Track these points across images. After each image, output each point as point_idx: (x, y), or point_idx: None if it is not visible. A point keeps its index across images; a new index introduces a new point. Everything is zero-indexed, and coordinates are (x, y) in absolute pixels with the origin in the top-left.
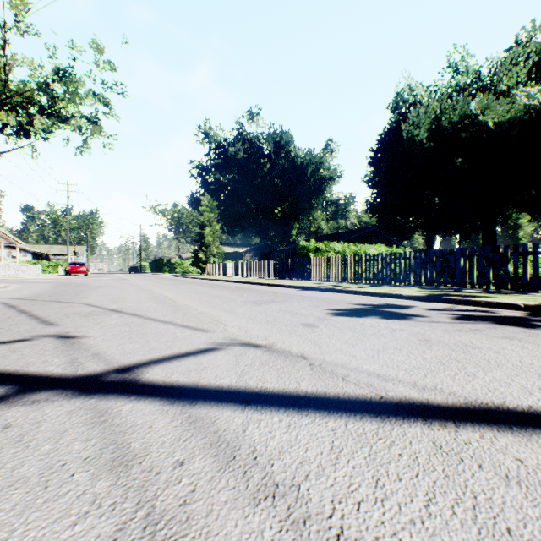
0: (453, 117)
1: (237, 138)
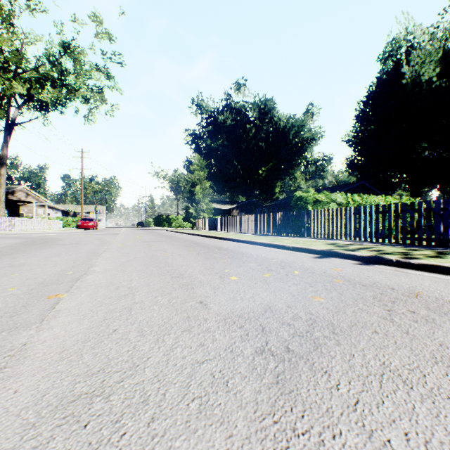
0: None
1: (226, 107)
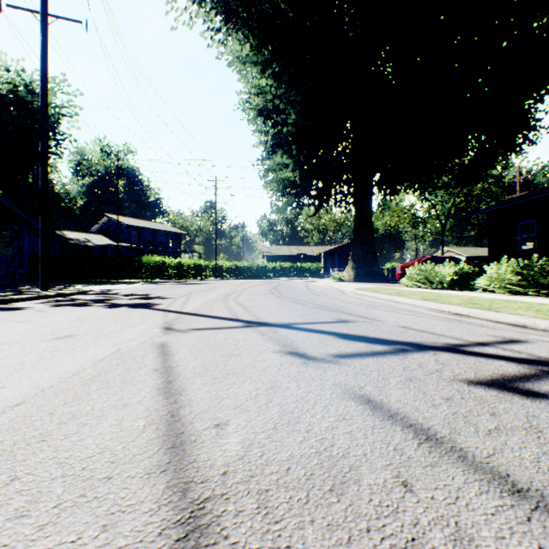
0: None
1: None
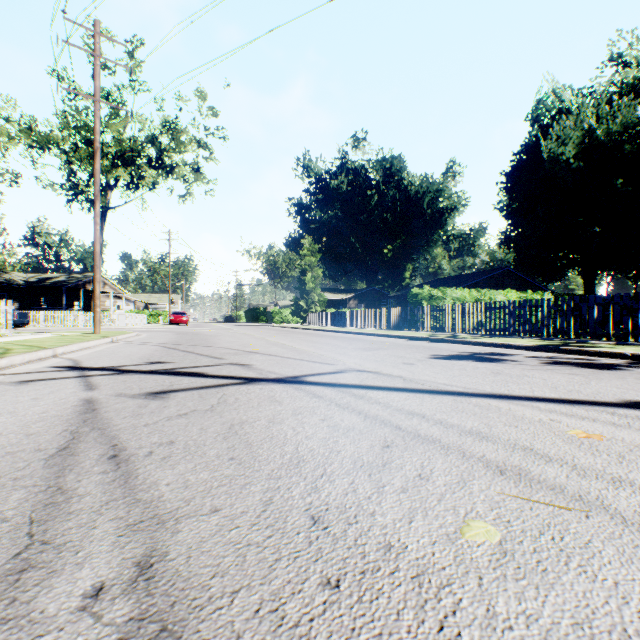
0: (612, 126)
1: (340, 168)
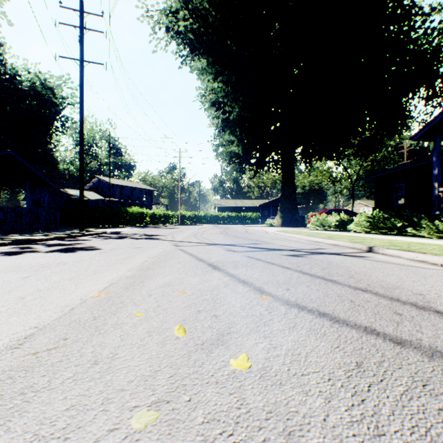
0: None
1: None
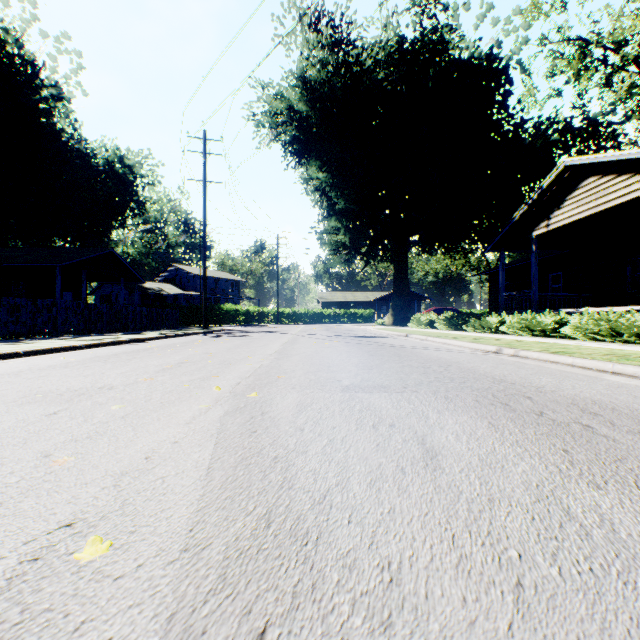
0: None
1: None
